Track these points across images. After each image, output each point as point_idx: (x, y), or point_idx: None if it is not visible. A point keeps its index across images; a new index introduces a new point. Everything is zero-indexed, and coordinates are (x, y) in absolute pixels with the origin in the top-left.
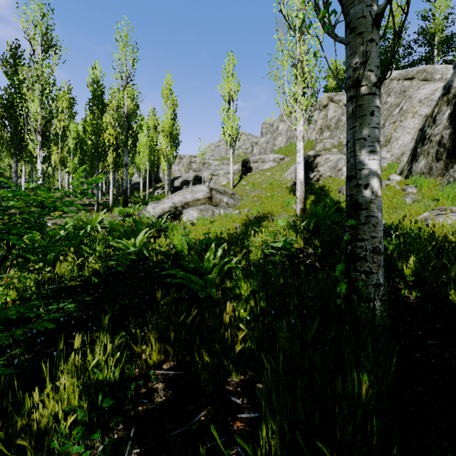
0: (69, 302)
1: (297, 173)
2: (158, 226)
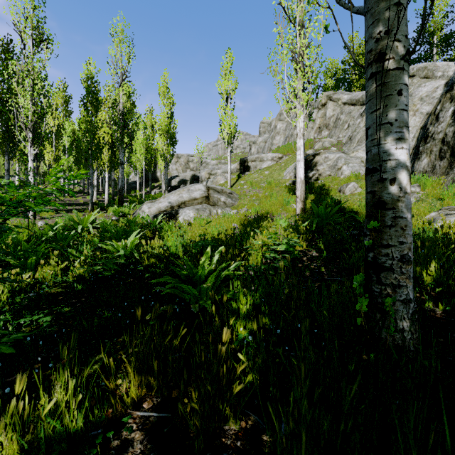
0: (44, 314)
1: (297, 171)
2: (153, 226)
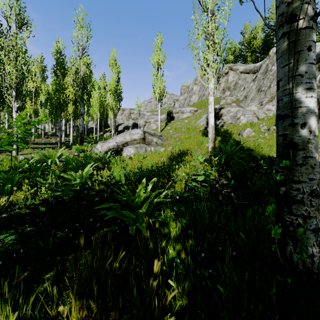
0: (11, 233)
1: (209, 120)
2: (104, 160)
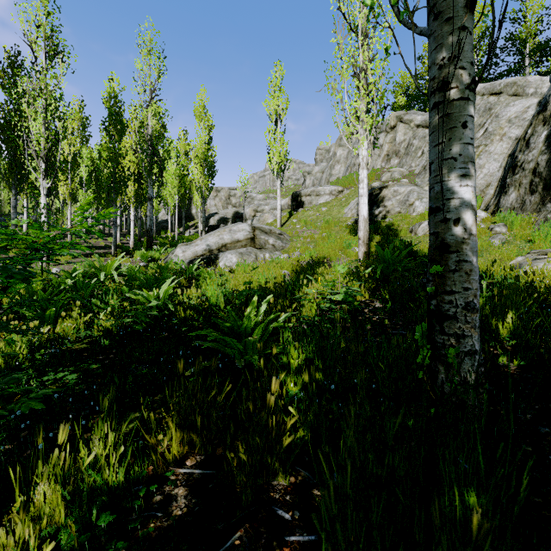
0: (70, 371)
1: (360, 208)
2: (188, 273)
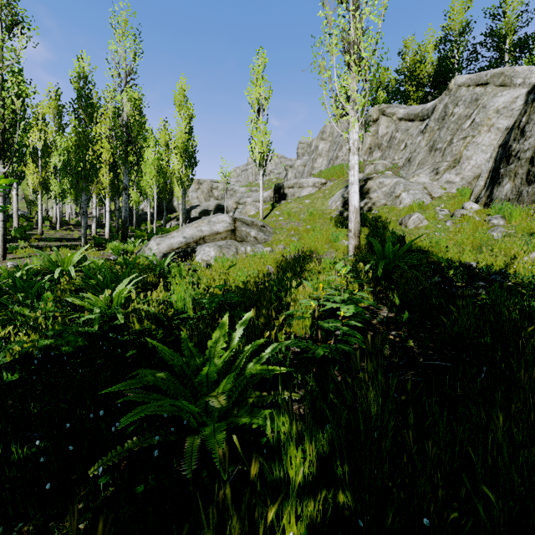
0: None
1: (350, 197)
2: (160, 268)
